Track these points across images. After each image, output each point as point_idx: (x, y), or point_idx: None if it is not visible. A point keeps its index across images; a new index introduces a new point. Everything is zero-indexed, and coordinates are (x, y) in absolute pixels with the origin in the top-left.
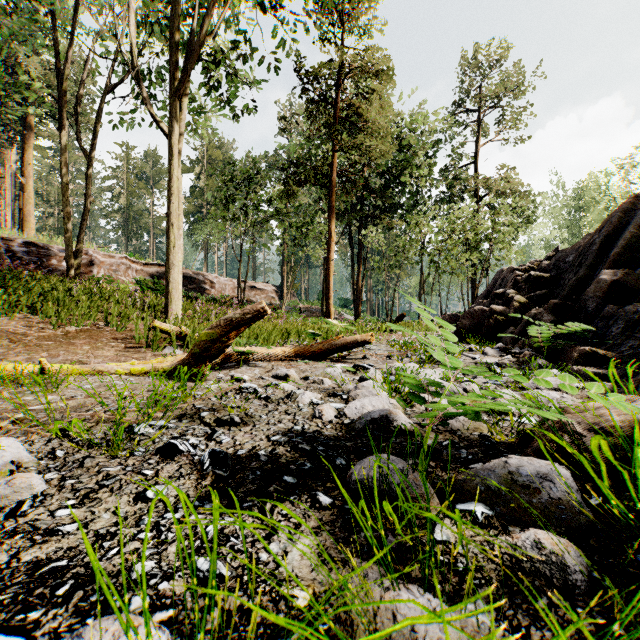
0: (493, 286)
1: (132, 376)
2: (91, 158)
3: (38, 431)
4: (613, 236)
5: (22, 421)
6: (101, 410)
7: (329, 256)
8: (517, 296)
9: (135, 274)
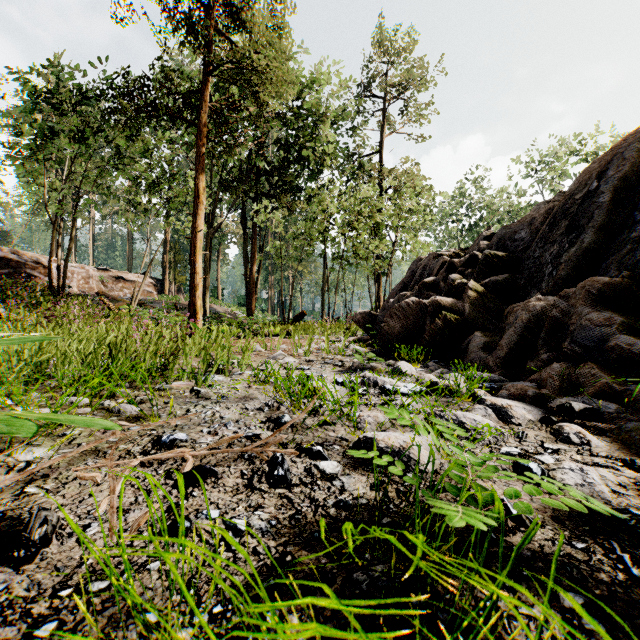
0: (410, 278)
1: None
2: None
3: None
4: (632, 179)
5: None
6: None
7: (194, 225)
8: (470, 282)
9: None
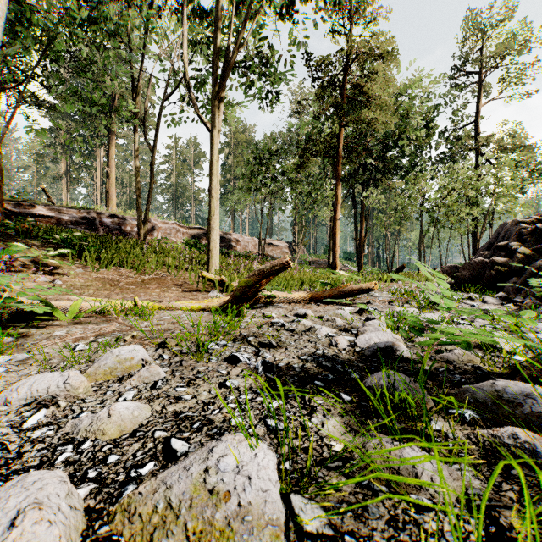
0: (495, 239)
1: (192, 311)
2: (154, 151)
3: (148, 343)
4: None
5: (136, 337)
6: (183, 332)
7: (335, 216)
8: (520, 248)
9: (182, 236)
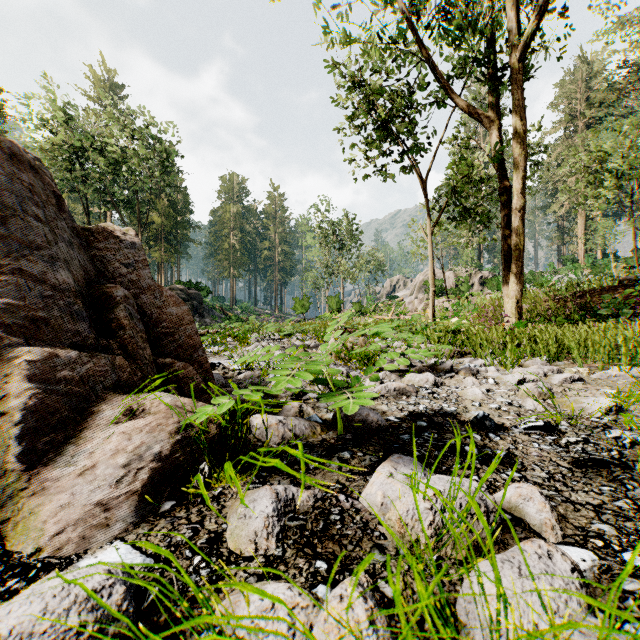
0: None
1: None
2: None
3: None
4: None
5: None
6: None
7: None
8: None
9: None
